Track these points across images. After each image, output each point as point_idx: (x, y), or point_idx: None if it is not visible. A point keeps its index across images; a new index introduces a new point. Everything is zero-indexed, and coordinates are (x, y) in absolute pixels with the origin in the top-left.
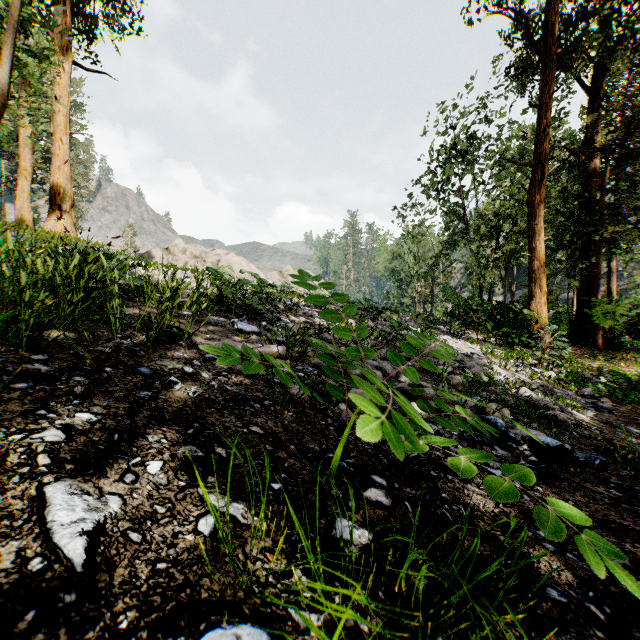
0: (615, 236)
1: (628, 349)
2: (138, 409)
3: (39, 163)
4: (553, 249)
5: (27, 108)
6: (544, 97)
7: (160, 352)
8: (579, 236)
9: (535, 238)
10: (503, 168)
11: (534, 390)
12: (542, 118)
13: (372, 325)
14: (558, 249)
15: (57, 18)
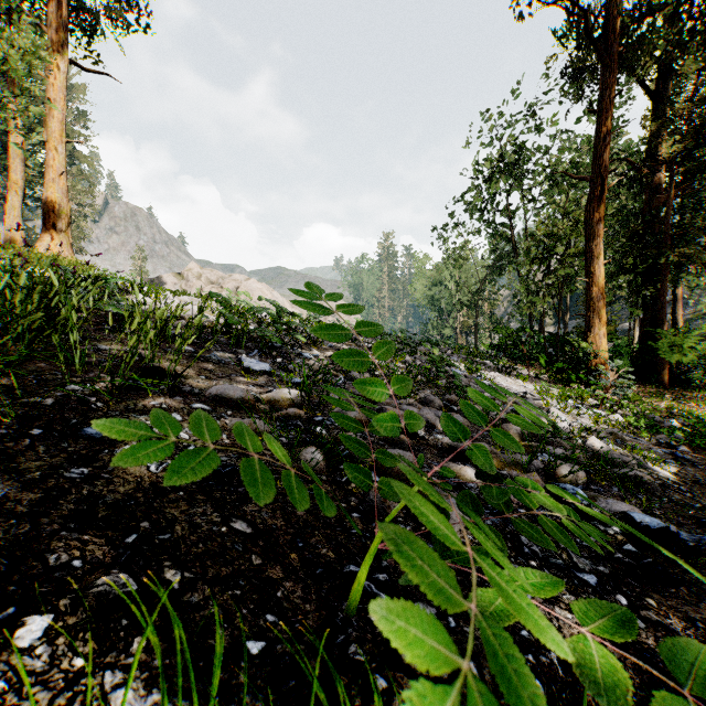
0: (681, 260)
1: (697, 386)
2: (55, 501)
3: (36, 177)
4: (613, 274)
5: (12, 110)
6: (604, 102)
7: (128, 402)
8: (642, 259)
9: (593, 261)
10: (556, 183)
11: (602, 439)
12: (601, 126)
13: (410, 360)
14: (618, 274)
15: (51, 10)
